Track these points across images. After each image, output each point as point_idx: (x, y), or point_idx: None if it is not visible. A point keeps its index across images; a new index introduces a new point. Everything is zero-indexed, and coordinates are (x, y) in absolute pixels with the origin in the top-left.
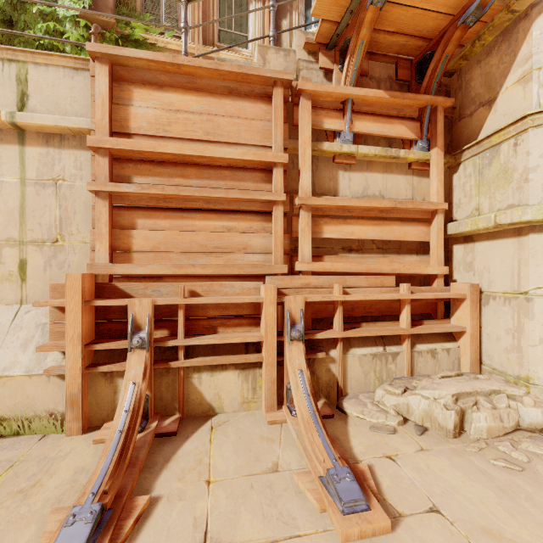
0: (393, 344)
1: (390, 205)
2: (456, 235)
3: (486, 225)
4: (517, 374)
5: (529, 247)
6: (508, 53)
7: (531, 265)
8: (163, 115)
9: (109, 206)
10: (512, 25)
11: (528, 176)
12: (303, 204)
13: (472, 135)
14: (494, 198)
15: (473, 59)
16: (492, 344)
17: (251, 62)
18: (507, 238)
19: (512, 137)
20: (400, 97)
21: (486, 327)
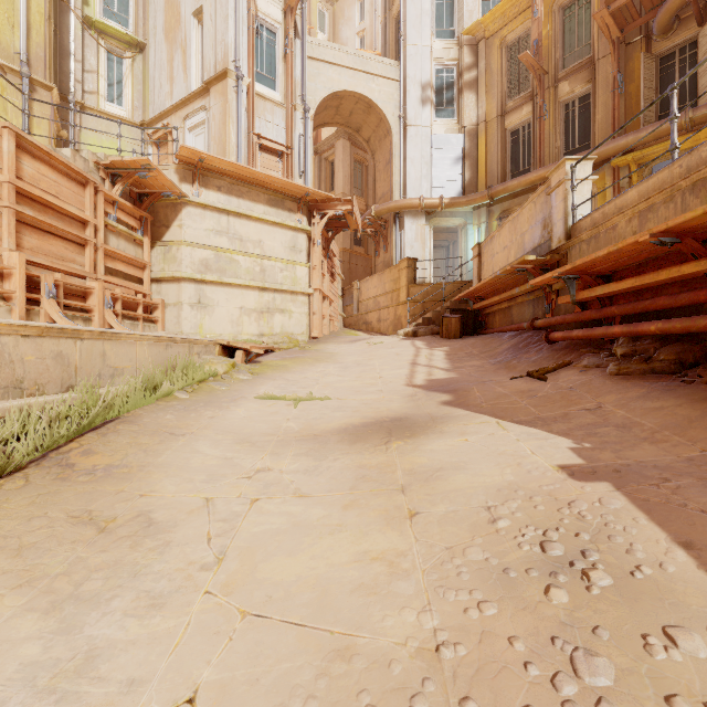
0: (136, 321)
1: (134, 258)
2: (154, 278)
3: (169, 276)
4: (179, 332)
5: (182, 286)
6: (175, 213)
7: (183, 293)
8: (37, 175)
9: (15, 218)
10: (176, 204)
11: (182, 262)
12: (102, 247)
13: (160, 236)
14: (170, 267)
15: (160, 204)
16: (170, 324)
17: (69, 157)
18: (175, 283)
19: (177, 246)
20: (137, 210)
21: (167, 317)
